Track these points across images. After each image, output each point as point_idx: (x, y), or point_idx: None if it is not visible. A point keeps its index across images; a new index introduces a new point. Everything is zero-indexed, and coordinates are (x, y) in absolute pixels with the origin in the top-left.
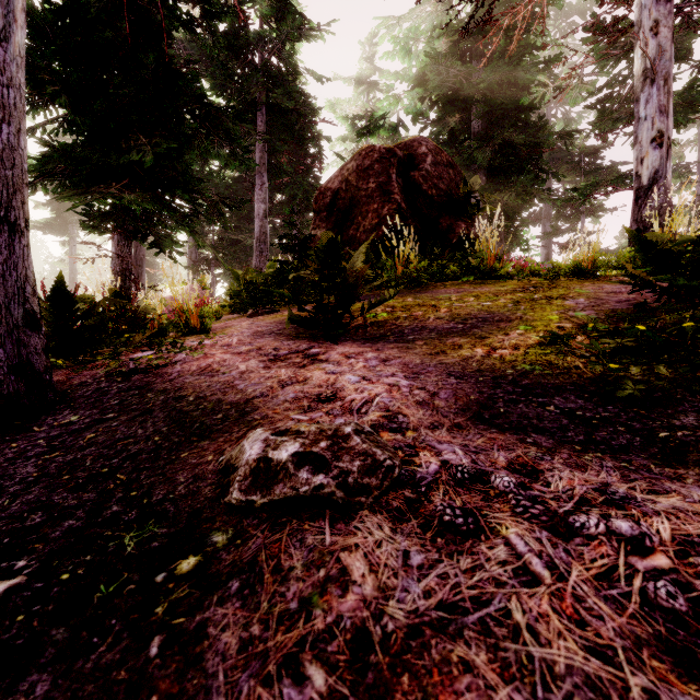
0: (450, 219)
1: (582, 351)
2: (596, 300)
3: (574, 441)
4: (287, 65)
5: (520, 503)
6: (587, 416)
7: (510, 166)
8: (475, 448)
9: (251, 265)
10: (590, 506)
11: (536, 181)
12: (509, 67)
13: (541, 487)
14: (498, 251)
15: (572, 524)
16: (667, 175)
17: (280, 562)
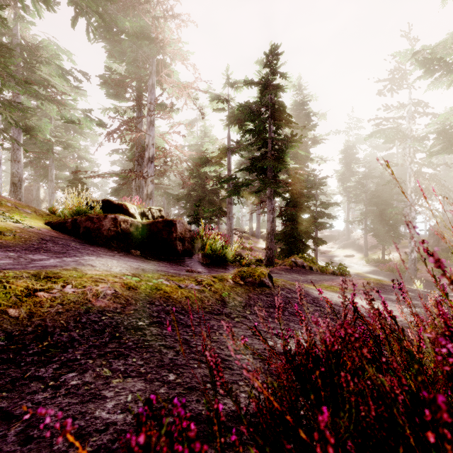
0: None
1: None
2: None
3: None
4: None
5: None
6: None
7: None
8: None
9: None
10: None
11: None
12: None
13: None
14: None
15: None
16: None
17: None
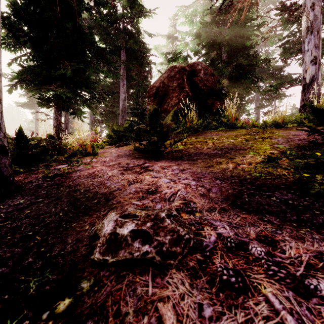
0: (212, 100)
1: (285, 166)
2: (287, 139)
3: (291, 220)
4: (135, 29)
5: (270, 268)
6: (295, 203)
7: (240, 75)
8: (235, 225)
9: (118, 122)
10: (315, 271)
11: (252, 82)
12: (239, 28)
13: (281, 254)
14: (236, 115)
15: (308, 286)
16: (318, 78)
17: (119, 308)
